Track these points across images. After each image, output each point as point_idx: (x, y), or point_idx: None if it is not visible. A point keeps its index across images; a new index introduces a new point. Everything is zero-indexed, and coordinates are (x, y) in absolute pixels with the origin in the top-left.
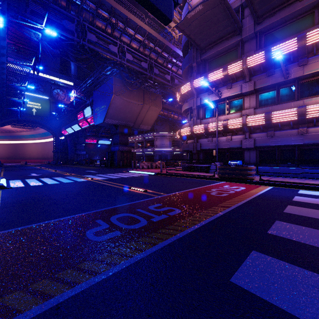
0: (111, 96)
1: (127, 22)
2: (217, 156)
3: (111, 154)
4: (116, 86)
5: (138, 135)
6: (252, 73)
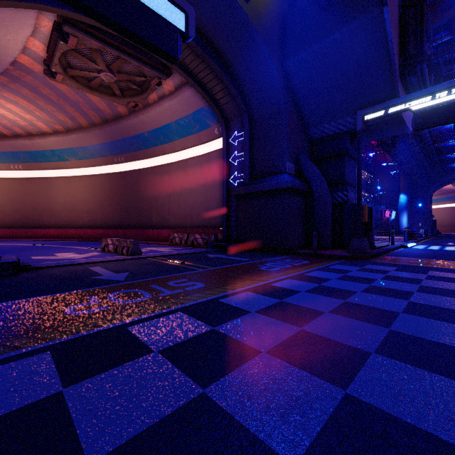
0: None
1: None
2: None
3: None
4: None
5: None
6: None
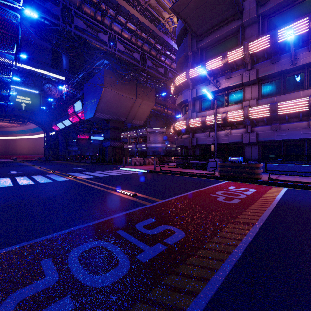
0: (101, 89)
1: (118, 8)
2: (215, 151)
3: (103, 150)
4: (107, 78)
5: (131, 131)
6: (255, 60)
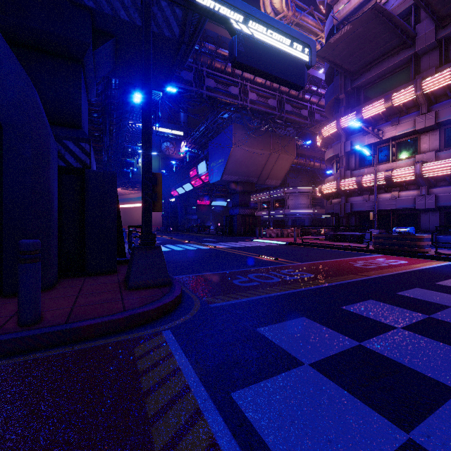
0: (230, 148)
1: None
2: (375, 220)
3: (230, 218)
4: (236, 134)
5: (263, 192)
6: (433, 100)
